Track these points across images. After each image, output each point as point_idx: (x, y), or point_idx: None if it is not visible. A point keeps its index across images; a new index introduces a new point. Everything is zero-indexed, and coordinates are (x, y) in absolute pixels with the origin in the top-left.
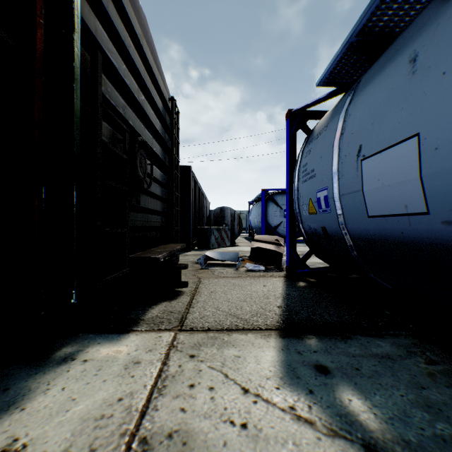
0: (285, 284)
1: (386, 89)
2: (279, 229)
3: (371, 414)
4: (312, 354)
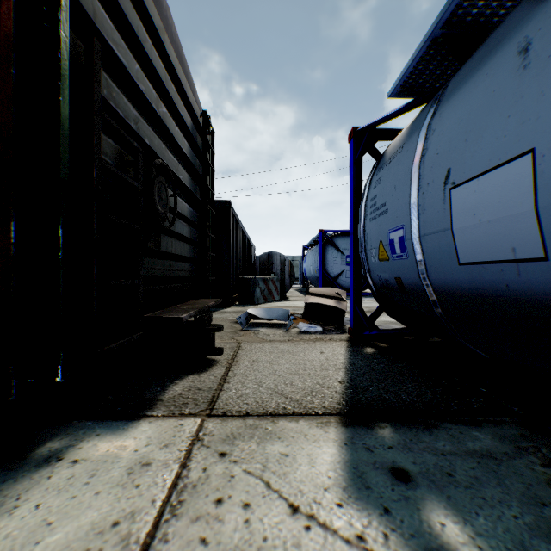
0: (348, 351)
1: (485, 92)
2: (340, 280)
3: (475, 549)
4: (386, 451)
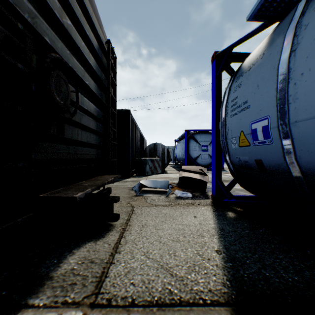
0: (215, 215)
1: None
2: (198, 160)
3: None
4: None
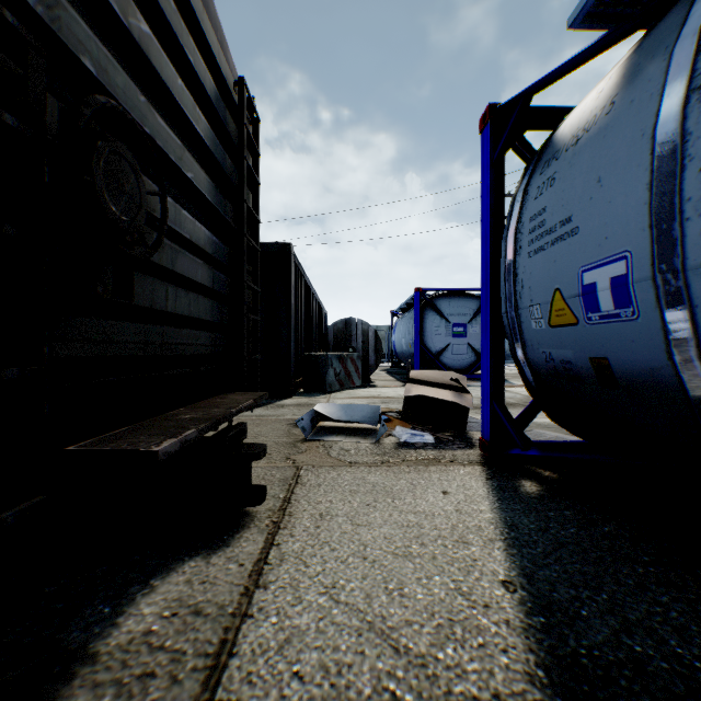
0: (493, 489)
1: None
2: (444, 357)
3: None
4: None
